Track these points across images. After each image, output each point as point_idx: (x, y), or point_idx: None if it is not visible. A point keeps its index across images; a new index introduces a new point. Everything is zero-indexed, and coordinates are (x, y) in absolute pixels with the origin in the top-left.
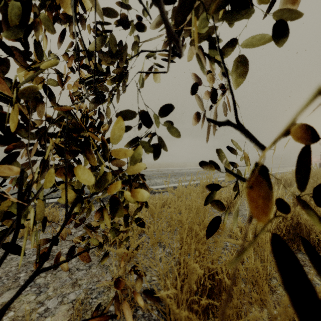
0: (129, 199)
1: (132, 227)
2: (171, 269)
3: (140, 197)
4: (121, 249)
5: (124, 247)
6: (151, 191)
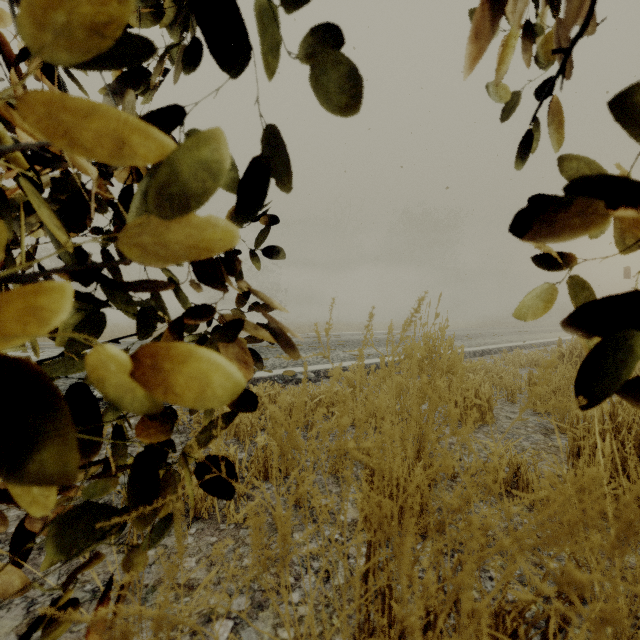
0: (114, 372)
1: (176, 499)
2: (337, 596)
3: (186, 364)
4: (113, 608)
5: (208, 523)
6: (290, 378)
